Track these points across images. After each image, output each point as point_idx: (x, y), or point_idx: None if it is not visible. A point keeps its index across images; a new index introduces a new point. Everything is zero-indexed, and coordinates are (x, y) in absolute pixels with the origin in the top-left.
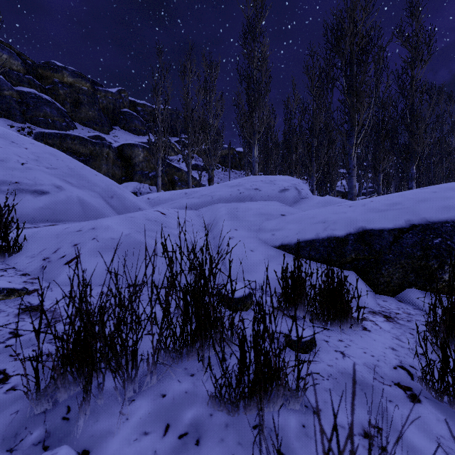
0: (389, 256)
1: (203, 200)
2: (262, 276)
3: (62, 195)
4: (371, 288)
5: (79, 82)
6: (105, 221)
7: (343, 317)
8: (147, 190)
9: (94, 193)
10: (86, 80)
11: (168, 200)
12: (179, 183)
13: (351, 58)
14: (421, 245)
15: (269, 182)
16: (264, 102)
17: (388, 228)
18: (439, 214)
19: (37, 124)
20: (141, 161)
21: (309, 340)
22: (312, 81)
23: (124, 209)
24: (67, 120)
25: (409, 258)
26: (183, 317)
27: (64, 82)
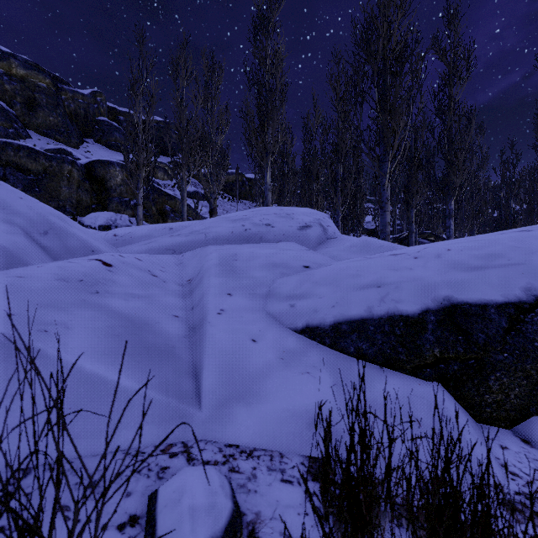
0: (504, 355)
1: (193, 239)
2: (271, 410)
3: None
4: (469, 413)
5: (35, 77)
6: None
7: None
8: (126, 223)
9: (10, 225)
10: (45, 75)
11: (144, 238)
12: (172, 214)
13: (384, 66)
14: None
15: (286, 215)
16: (279, 115)
17: (495, 302)
18: None
19: None
20: (118, 184)
21: None
22: (337, 93)
23: (65, 251)
24: (15, 126)
25: None
26: None
27: (12, 74)
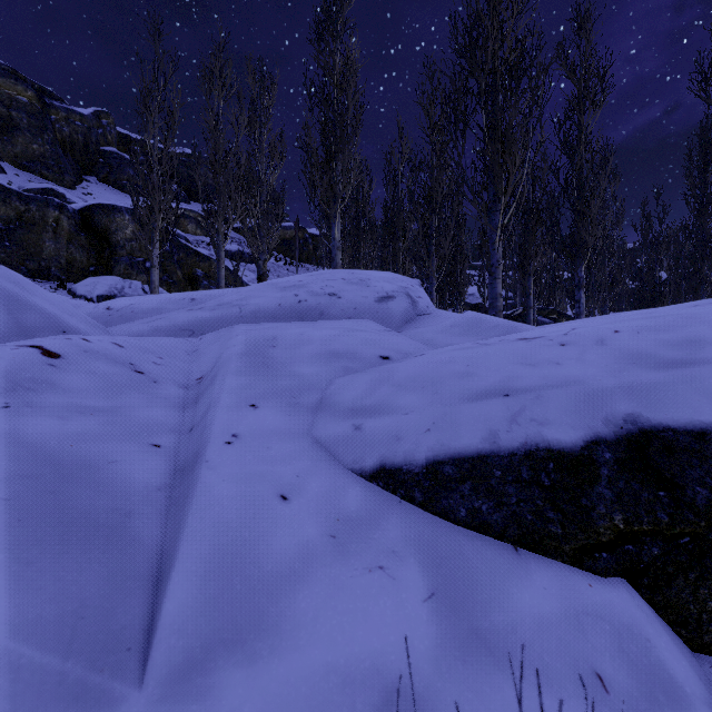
0: None
1: (221, 315)
2: (300, 673)
3: None
4: (678, 634)
5: (12, 87)
6: None
7: None
8: (138, 293)
9: None
10: (26, 85)
11: (152, 313)
12: (205, 281)
13: (494, 81)
14: None
15: (358, 282)
16: (352, 145)
17: None
18: None
19: None
20: (128, 238)
21: None
22: (431, 118)
23: (17, 332)
24: None
25: None
26: None
27: None
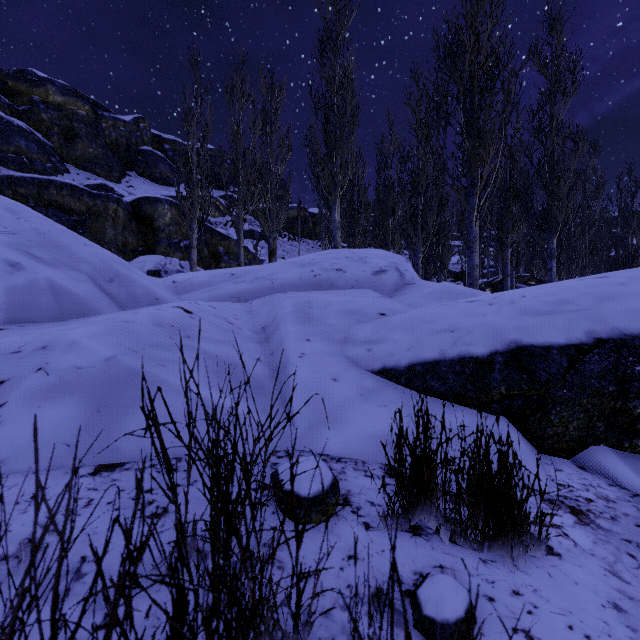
0: (563, 391)
1: (258, 286)
2: (354, 432)
3: (20, 277)
4: (532, 445)
5: (74, 104)
6: (70, 333)
7: (513, 532)
8: (176, 268)
9: (79, 273)
10: (84, 101)
11: (205, 285)
12: (226, 257)
13: (472, 85)
14: (615, 374)
15: (358, 259)
16: (350, 143)
17: (558, 344)
18: (639, 322)
19: (4, 163)
20: (167, 223)
21: (464, 617)
22: (417, 115)
23: (130, 300)
24: (53, 159)
25: (596, 396)
26: (171, 628)
27: (49, 101)
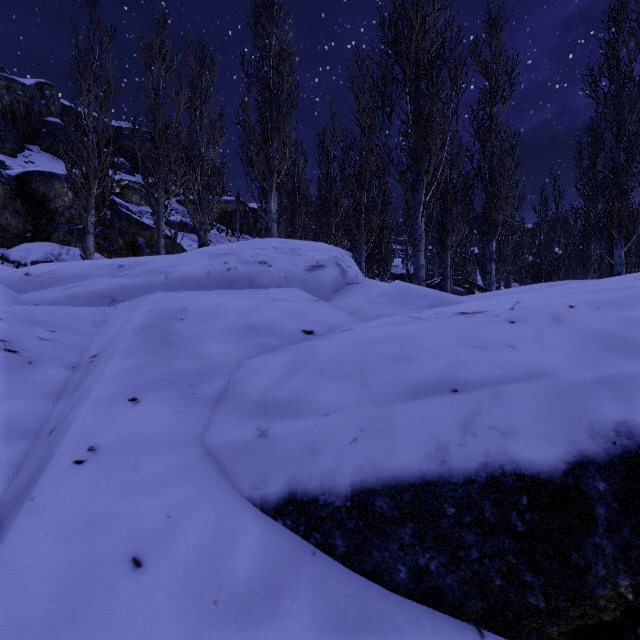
0: None
1: (145, 282)
2: None
3: None
4: None
5: None
6: None
7: None
8: (76, 259)
9: None
10: None
11: (75, 280)
12: (147, 249)
13: (418, 70)
14: None
15: (290, 251)
16: (287, 124)
17: None
18: None
19: None
20: (68, 205)
21: None
22: (360, 102)
23: None
24: None
25: None
26: None
27: None
